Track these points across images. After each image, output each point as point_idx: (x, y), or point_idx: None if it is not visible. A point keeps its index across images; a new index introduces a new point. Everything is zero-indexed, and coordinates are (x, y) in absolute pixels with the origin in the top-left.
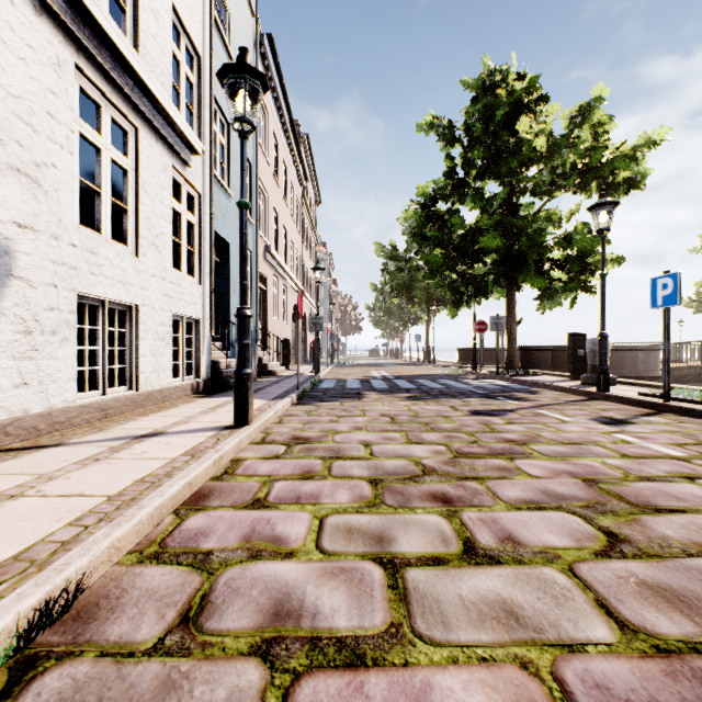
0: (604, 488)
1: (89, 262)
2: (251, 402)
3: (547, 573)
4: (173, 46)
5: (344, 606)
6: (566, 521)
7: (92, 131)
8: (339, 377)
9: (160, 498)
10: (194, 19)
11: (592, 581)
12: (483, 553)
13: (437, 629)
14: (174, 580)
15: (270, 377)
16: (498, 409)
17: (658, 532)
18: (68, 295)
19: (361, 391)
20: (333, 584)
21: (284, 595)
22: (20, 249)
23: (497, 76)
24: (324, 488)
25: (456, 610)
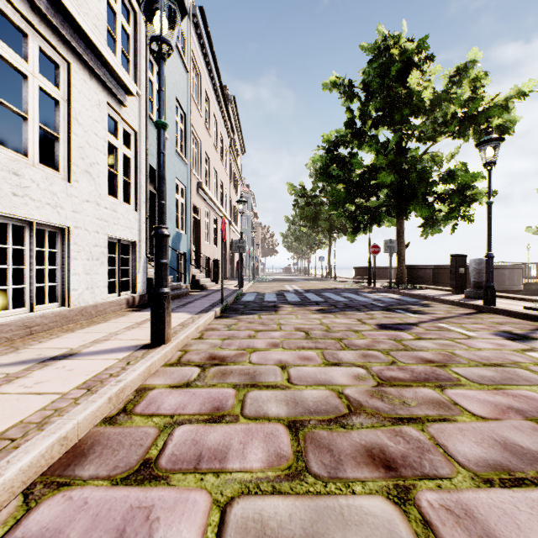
0: None
1: (11, 183)
2: (169, 320)
3: None
4: None
5: None
6: None
7: (17, 56)
8: (259, 291)
9: None
10: None
11: None
12: None
13: None
14: None
15: (201, 291)
16: (402, 323)
17: None
18: None
19: (277, 303)
20: None
21: None
22: None
23: (390, 40)
24: (233, 439)
25: None
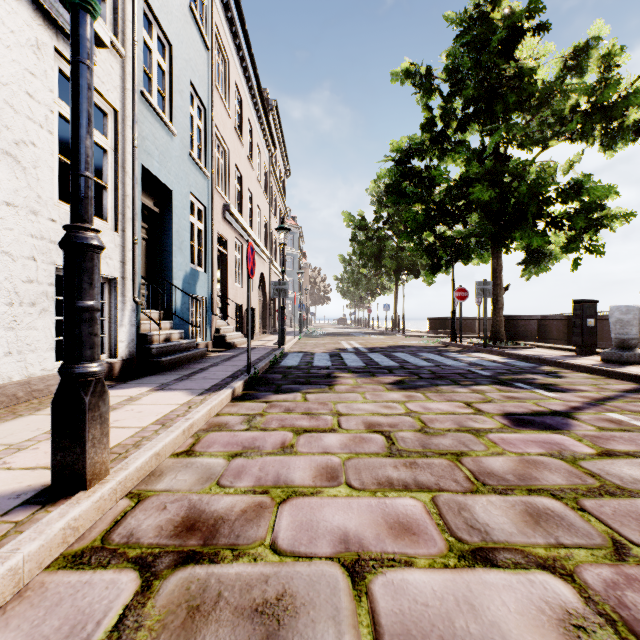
0: None
1: None
2: (100, 433)
3: None
4: None
5: None
6: None
7: None
8: (306, 350)
9: None
10: None
11: None
12: None
13: None
14: None
15: (226, 351)
16: (544, 411)
17: None
18: None
19: (331, 371)
20: None
21: None
22: None
23: (486, 7)
24: None
25: None
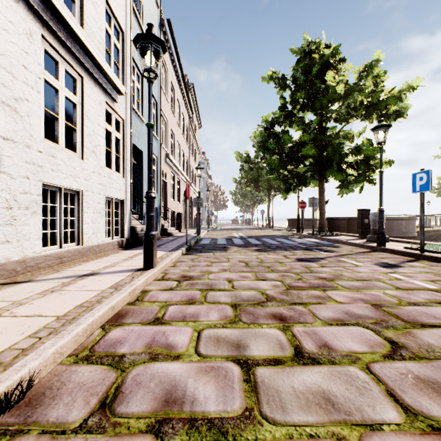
0: (386, 310)
1: (50, 163)
2: (155, 253)
3: (352, 370)
4: (106, 25)
5: (214, 395)
6: (362, 333)
7: (53, 78)
8: (212, 237)
9: (92, 318)
10: (120, 8)
11: (383, 377)
12: (307, 356)
13: (277, 412)
14: (98, 376)
15: (169, 237)
16: (314, 257)
17: (425, 341)
18: (36, 184)
19: (226, 245)
20: (206, 378)
21: (172, 386)
22: (4, 154)
23: (313, 46)
24: (201, 310)
25: (291, 398)
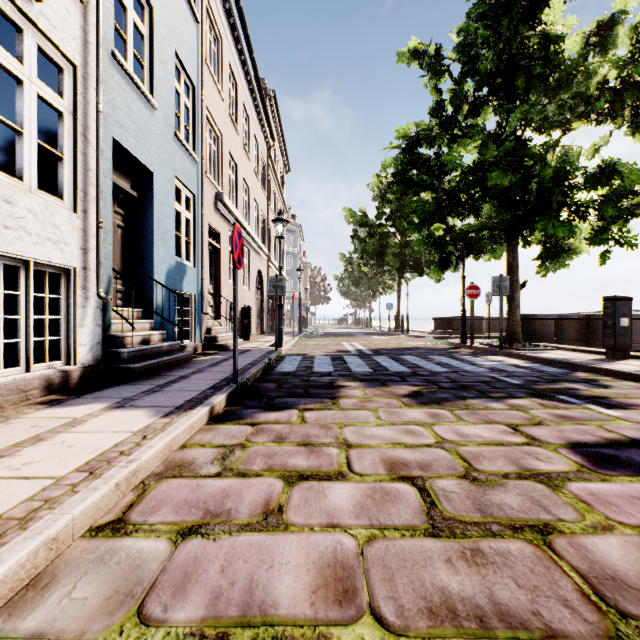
0: None
1: None
2: None
3: None
4: None
5: None
6: None
7: None
8: (305, 352)
9: None
10: None
11: None
12: None
13: None
14: None
15: (216, 354)
16: (620, 440)
17: None
18: None
19: (334, 378)
20: None
21: None
22: None
23: None
24: None
25: None
